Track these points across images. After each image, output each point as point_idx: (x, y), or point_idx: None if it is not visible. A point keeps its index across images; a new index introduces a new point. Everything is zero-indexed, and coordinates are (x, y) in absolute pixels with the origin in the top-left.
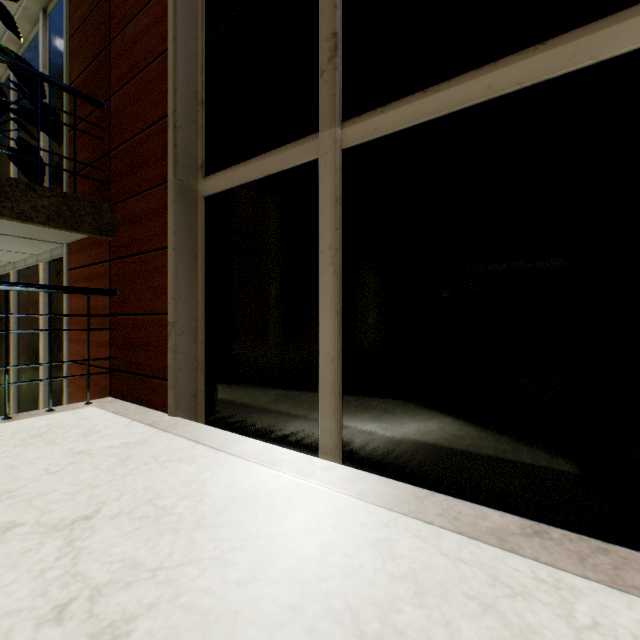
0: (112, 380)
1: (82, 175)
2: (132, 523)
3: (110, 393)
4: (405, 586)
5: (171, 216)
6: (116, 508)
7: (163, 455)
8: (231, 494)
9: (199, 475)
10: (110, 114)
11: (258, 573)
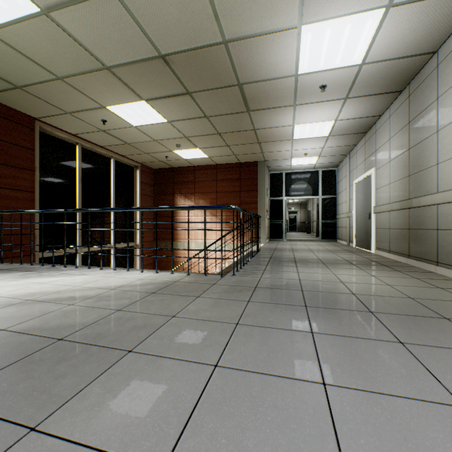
0: None
1: None
2: None
3: None
4: None
5: None
6: None
7: None
8: None
9: None
10: None
11: None
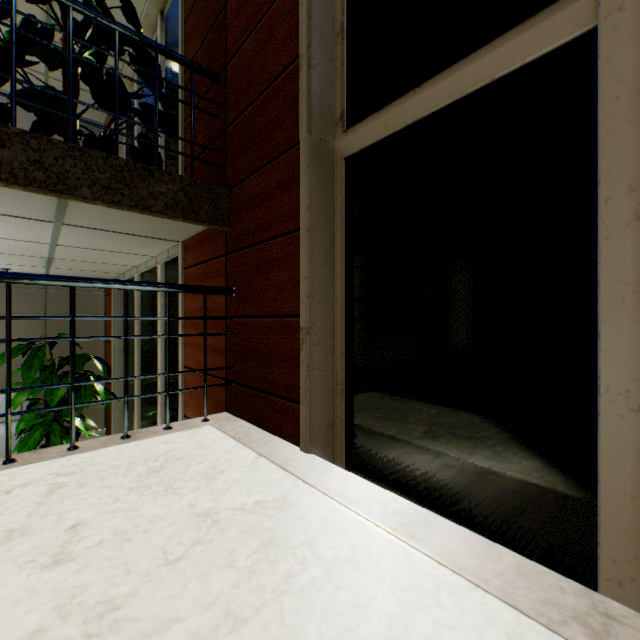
0: (228, 393)
1: (198, 158)
2: None
3: (226, 407)
4: None
5: (304, 186)
6: None
7: (322, 543)
8: None
9: (409, 623)
10: (226, 86)
11: None
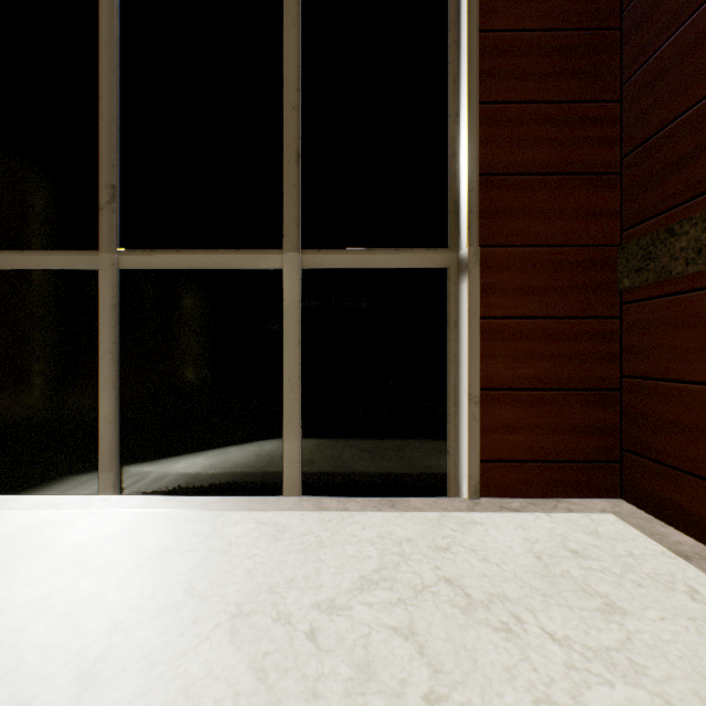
0: None
1: None
2: None
3: None
4: (142, 534)
5: None
6: None
7: None
8: (19, 529)
9: None
10: None
11: (50, 552)
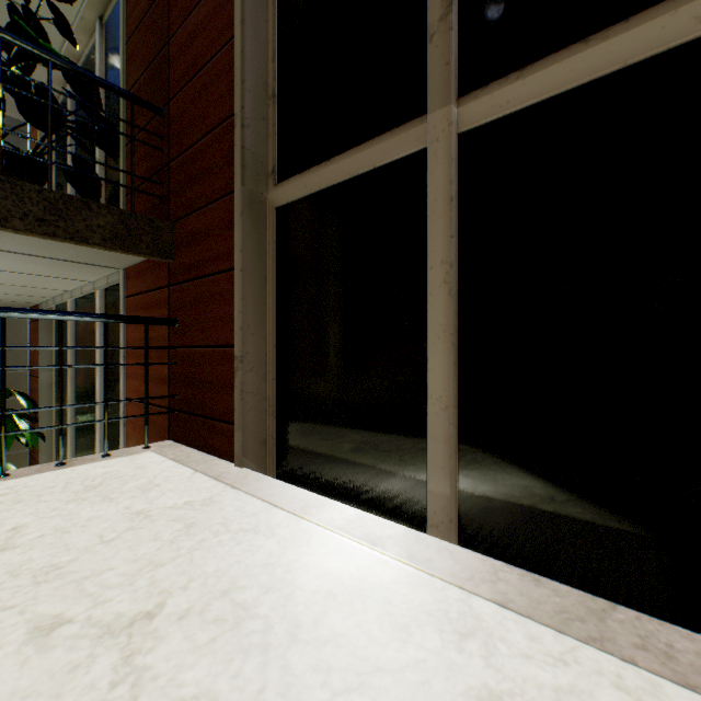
0: (171, 421)
1: (139, 190)
2: (205, 629)
3: (169, 435)
4: None
5: (238, 231)
6: (184, 602)
7: (234, 522)
8: (328, 588)
9: (282, 555)
10: (169, 120)
11: None
